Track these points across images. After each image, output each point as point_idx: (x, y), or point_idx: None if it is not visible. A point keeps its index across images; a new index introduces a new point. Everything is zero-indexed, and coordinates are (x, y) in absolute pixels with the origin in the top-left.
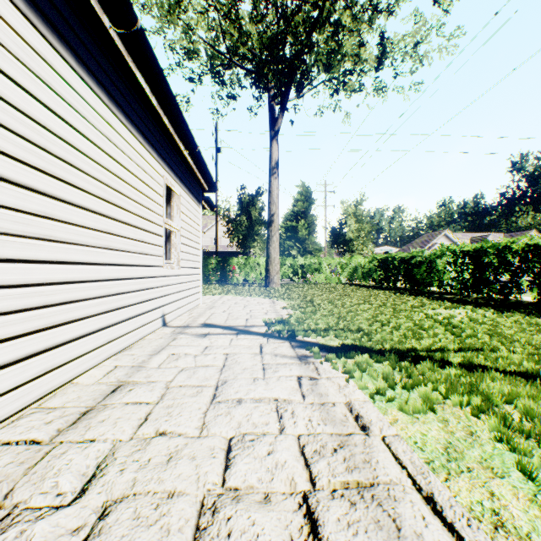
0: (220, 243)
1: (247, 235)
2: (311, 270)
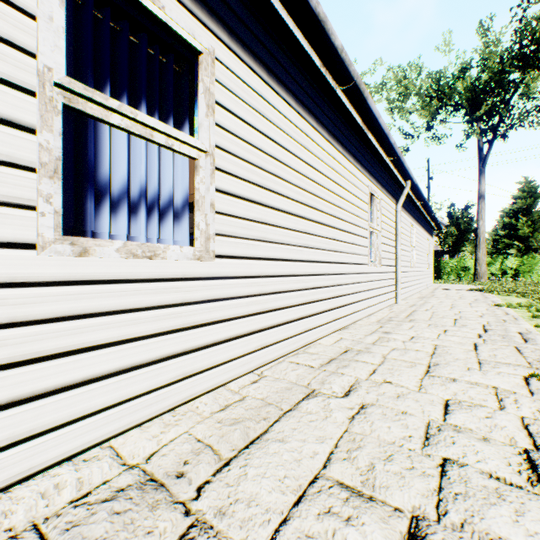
0: None
1: (455, 241)
2: (521, 269)
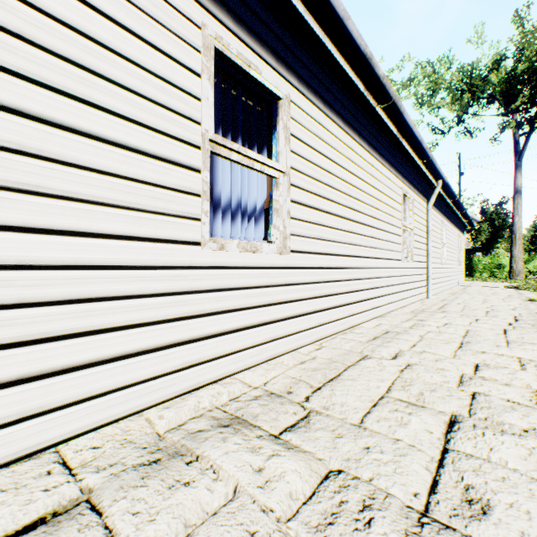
0: None
1: (489, 238)
2: None
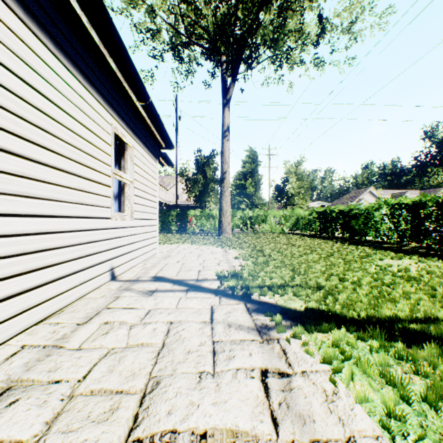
0: (181, 199)
1: (203, 191)
2: (258, 221)
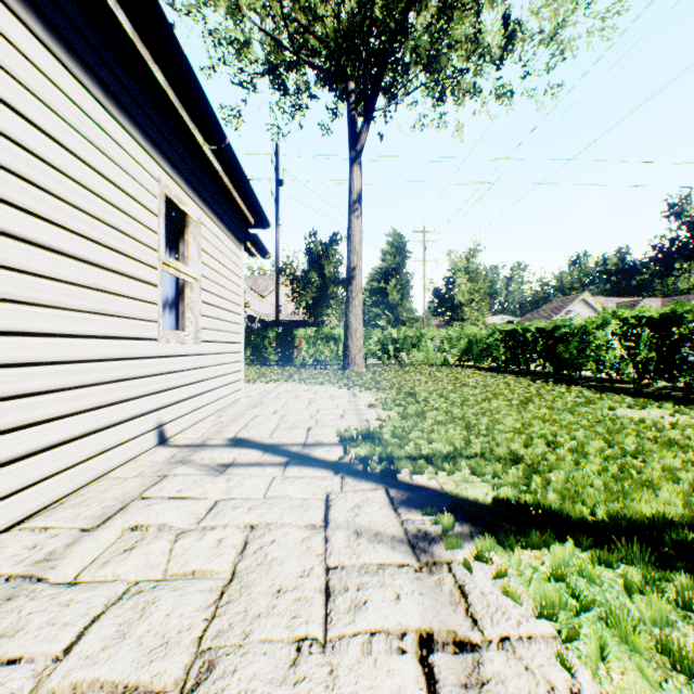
0: (284, 312)
1: (318, 298)
2: (407, 346)
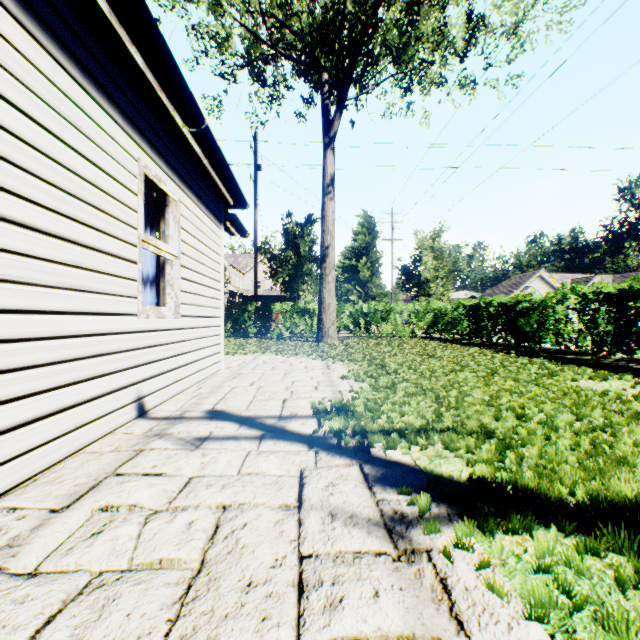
0: (263, 287)
1: (294, 275)
2: (377, 319)
